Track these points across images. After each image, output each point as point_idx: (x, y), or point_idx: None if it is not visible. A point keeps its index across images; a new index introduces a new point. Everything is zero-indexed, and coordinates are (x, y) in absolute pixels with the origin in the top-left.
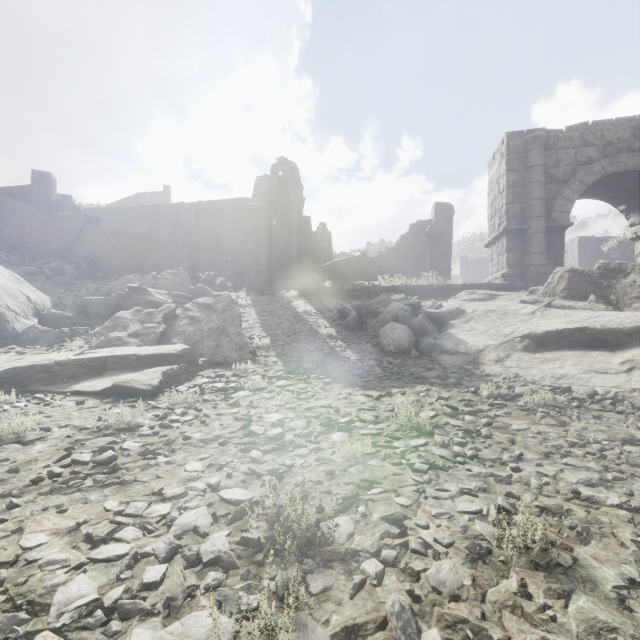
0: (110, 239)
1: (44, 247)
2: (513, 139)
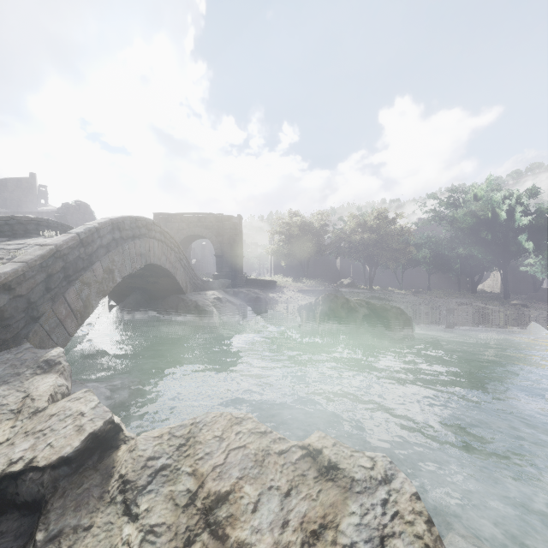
0: None
1: None
2: (156, 216)
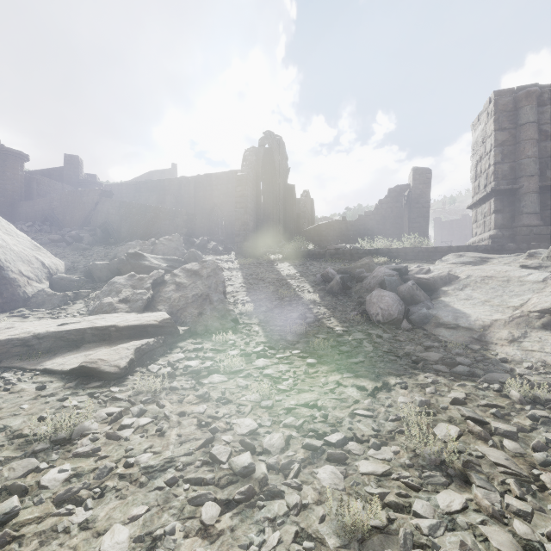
0: (120, 210)
1: (69, 218)
2: (502, 97)
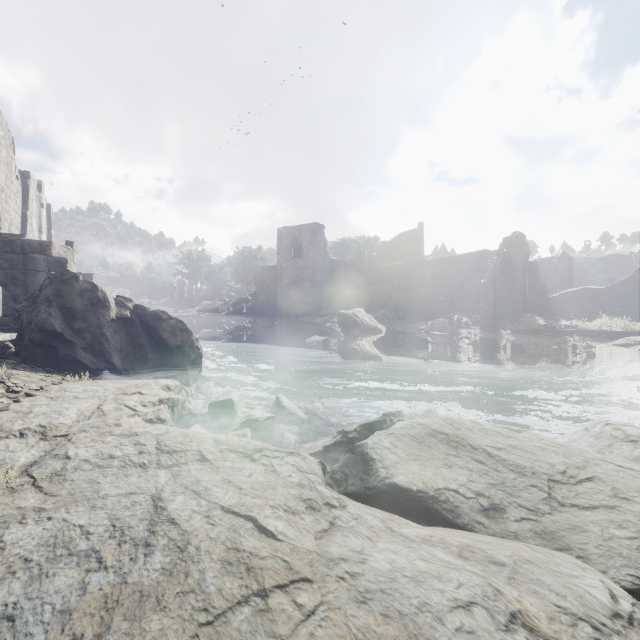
0: (405, 298)
1: (374, 301)
2: None
